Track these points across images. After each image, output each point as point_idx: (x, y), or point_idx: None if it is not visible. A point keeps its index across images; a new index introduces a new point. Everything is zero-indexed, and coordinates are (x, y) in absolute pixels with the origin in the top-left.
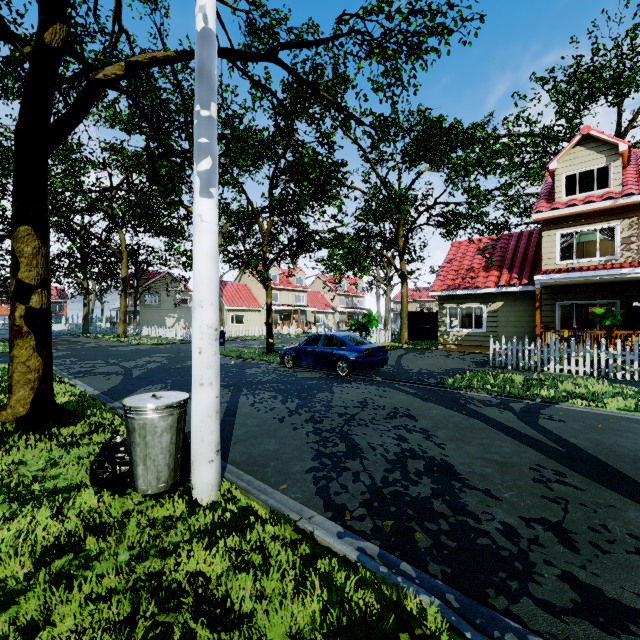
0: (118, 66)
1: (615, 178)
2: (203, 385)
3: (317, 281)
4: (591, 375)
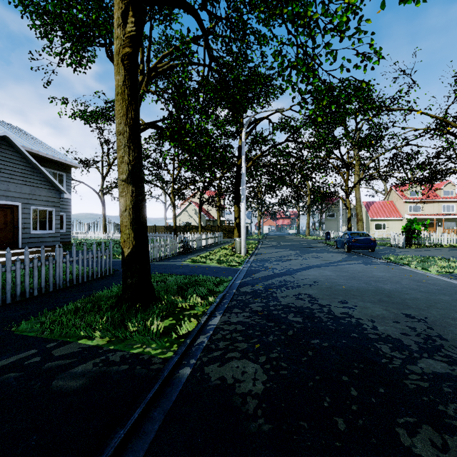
0: (250, 162)
1: None
2: (242, 235)
3: None
4: None
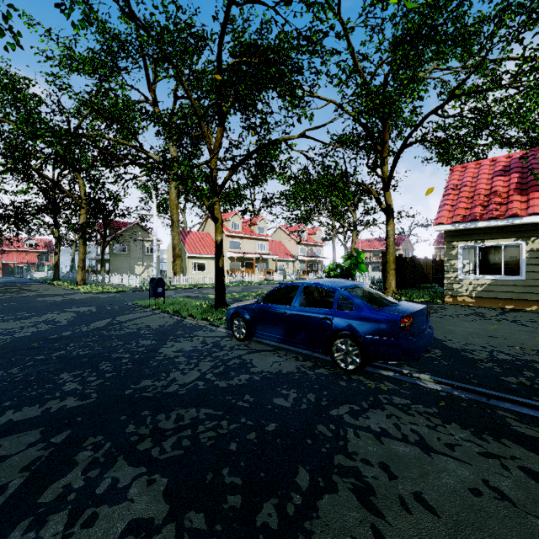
0: None
1: None
2: None
3: (278, 231)
4: None
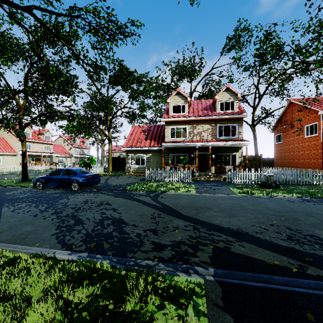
0: None
1: (187, 110)
2: None
3: (60, 138)
4: (179, 181)
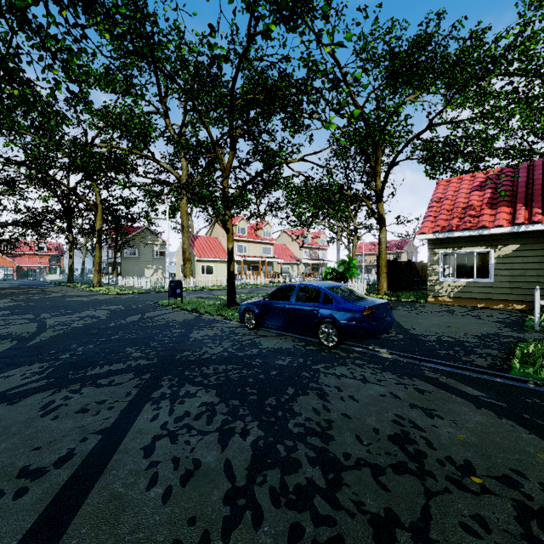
0: None
1: None
2: None
3: (283, 235)
4: None
